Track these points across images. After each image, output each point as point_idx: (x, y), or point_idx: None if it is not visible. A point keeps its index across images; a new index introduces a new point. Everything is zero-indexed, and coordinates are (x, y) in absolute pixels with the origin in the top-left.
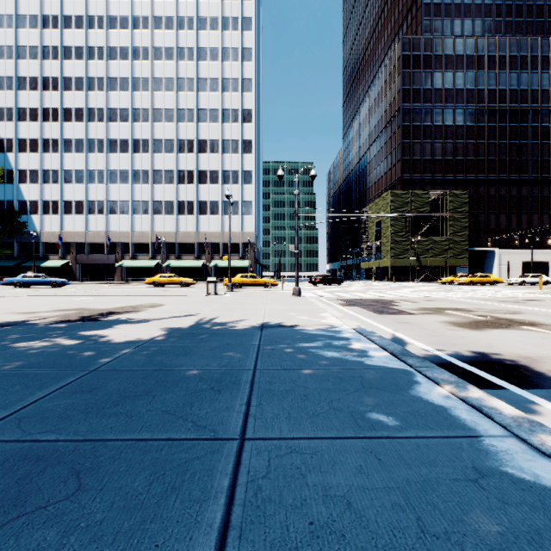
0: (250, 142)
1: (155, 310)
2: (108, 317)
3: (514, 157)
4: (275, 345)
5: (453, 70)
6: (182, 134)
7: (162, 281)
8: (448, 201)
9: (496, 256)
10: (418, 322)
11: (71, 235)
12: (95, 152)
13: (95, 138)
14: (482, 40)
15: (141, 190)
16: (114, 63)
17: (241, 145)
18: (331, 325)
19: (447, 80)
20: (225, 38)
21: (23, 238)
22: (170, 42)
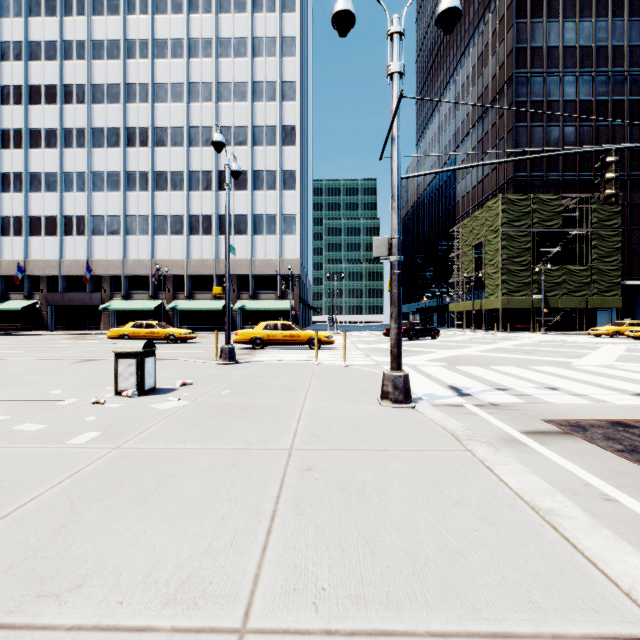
0: (292, 129)
1: None
2: None
3: None
4: None
5: (592, 18)
6: (196, 119)
7: (135, 333)
8: (589, 211)
9: None
10: None
11: (40, 265)
12: (72, 147)
13: (74, 126)
14: None
15: (137, 200)
16: (99, 19)
17: (280, 133)
18: None
19: (583, 33)
20: None
21: None
22: None
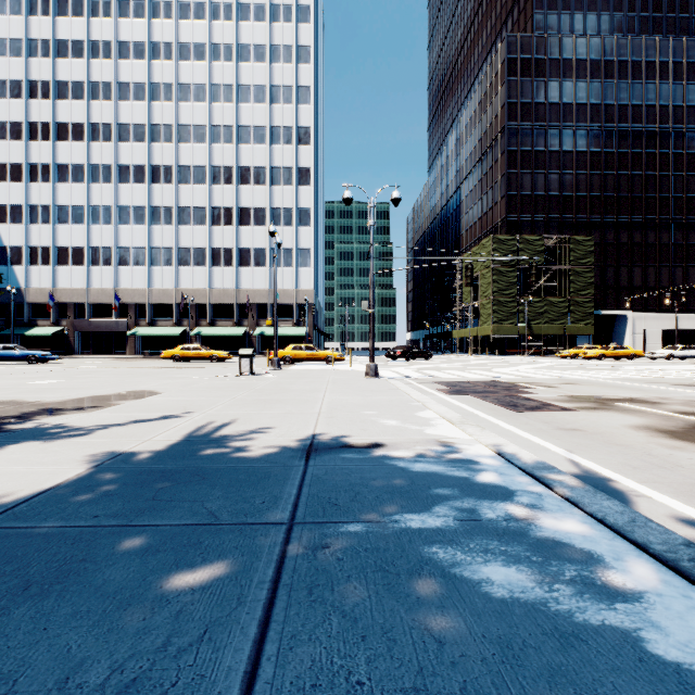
0: (307, 170)
1: (131, 405)
2: (29, 421)
3: (652, 194)
4: (332, 526)
5: (573, 79)
6: (218, 159)
7: (185, 354)
8: (567, 250)
9: (628, 323)
10: (595, 428)
11: (68, 293)
12: (99, 182)
13: (100, 163)
14: (611, 40)
15: (162, 233)
16: (125, 63)
17: (296, 174)
18: (449, 444)
19: (565, 92)
20: (274, 32)
21: (2, 297)
22: (201, 36)
